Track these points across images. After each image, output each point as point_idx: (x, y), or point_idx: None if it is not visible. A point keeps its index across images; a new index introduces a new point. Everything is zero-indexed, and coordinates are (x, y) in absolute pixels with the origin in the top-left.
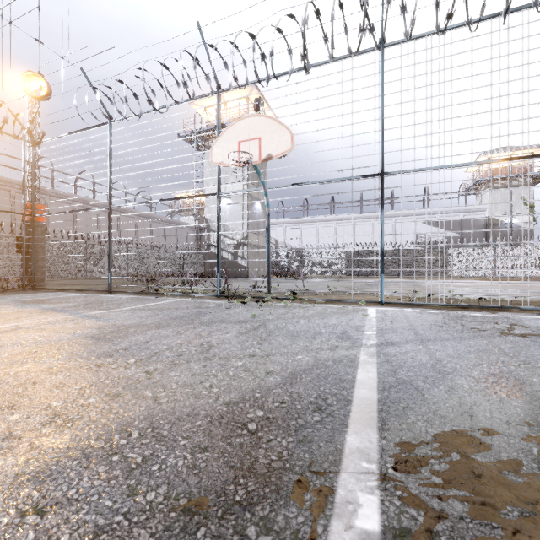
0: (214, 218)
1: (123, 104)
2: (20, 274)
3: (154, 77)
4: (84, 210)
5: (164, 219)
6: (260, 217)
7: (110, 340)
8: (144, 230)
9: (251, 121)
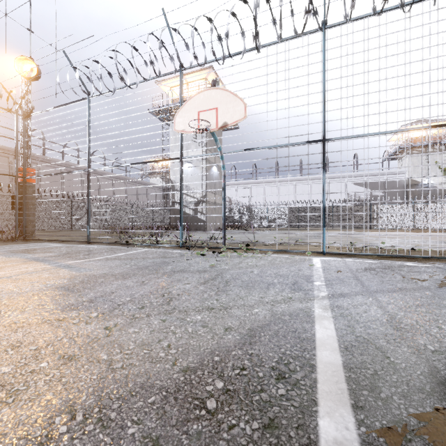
0: (178, 180)
1: (99, 81)
2: (13, 227)
3: (126, 57)
4: (67, 173)
5: (136, 181)
6: (216, 179)
7: (78, 291)
8: (120, 190)
9: (209, 93)
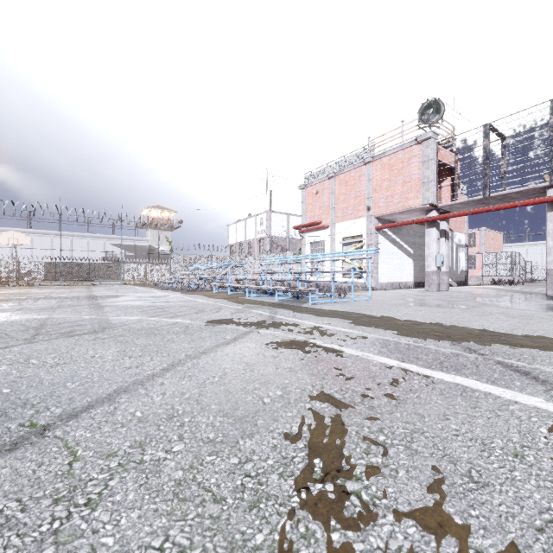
0: None
1: None
2: None
3: None
4: None
5: None
6: None
7: None
8: None
9: (15, 233)
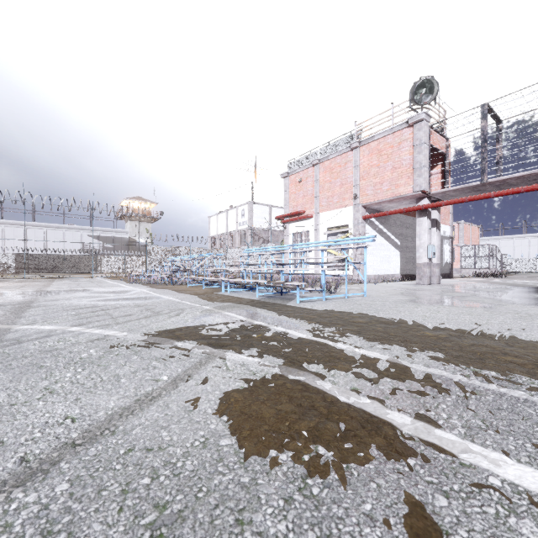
0: None
1: None
2: None
3: None
4: None
5: None
6: None
7: None
8: None
9: None
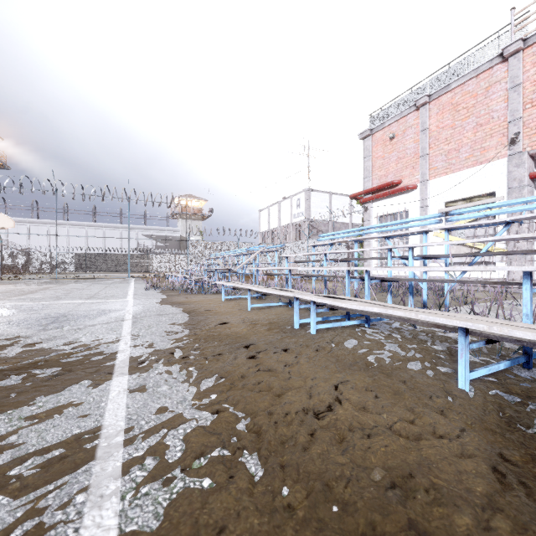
0: None
1: None
2: None
3: None
4: None
5: None
6: None
7: None
8: None
9: None
